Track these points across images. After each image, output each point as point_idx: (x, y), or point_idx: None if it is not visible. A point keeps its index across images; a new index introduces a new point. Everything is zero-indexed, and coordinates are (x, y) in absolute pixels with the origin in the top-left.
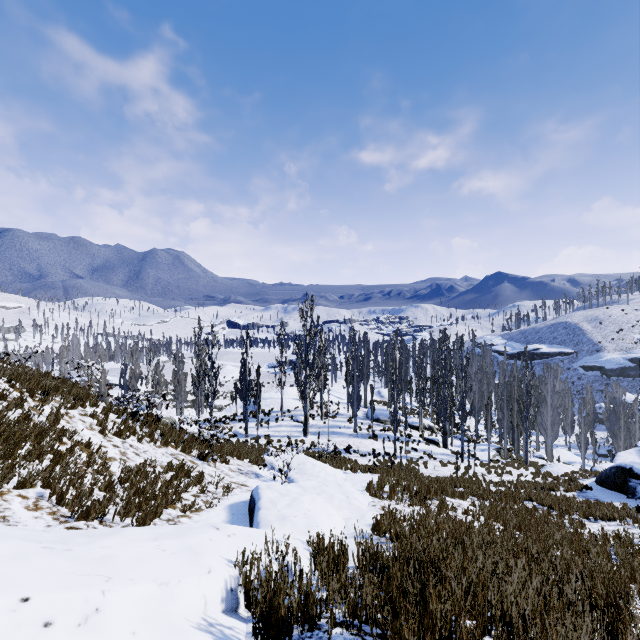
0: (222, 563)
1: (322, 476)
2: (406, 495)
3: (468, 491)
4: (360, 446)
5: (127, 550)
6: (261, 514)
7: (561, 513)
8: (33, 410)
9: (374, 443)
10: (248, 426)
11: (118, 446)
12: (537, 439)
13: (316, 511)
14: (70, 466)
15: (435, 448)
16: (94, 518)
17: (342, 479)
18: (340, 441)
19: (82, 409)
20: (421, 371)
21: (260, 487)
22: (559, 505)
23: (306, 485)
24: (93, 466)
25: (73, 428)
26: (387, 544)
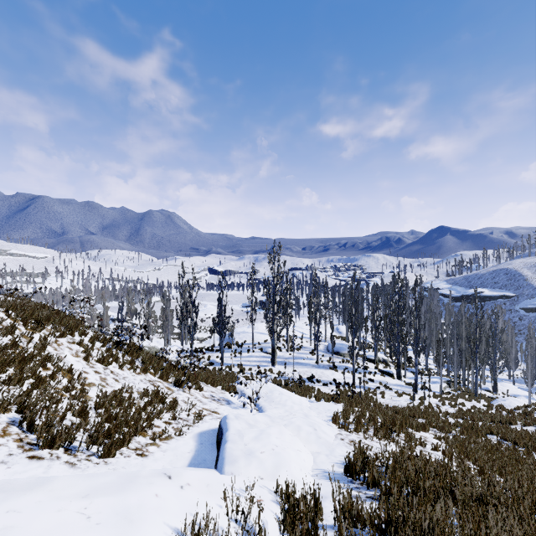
0: (164, 535)
1: (289, 405)
2: (370, 426)
3: (428, 422)
4: (322, 376)
5: (39, 517)
6: (227, 448)
7: (529, 450)
8: (24, 337)
9: (334, 373)
10: (224, 356)
11: (99, 372)
12: (483, 373)
13: (284, 446)
14: (49, 391)
15: (390, 379)
16: (59, 446)
17: (307, 408)
18: (304, 371)
19: (71, 337)
20: (376, 310)
21: (228, 417)
22: (523, 441)
23: (274, 413)
24: (72, 391)
25: (59, 355)
26: (372, 505)
